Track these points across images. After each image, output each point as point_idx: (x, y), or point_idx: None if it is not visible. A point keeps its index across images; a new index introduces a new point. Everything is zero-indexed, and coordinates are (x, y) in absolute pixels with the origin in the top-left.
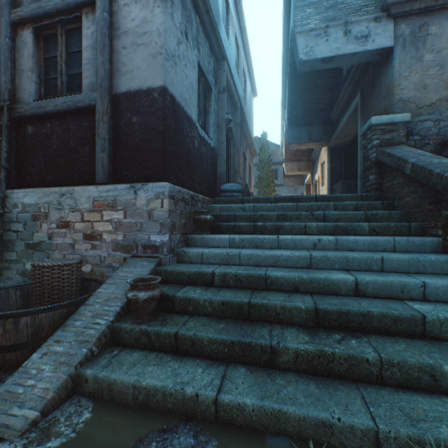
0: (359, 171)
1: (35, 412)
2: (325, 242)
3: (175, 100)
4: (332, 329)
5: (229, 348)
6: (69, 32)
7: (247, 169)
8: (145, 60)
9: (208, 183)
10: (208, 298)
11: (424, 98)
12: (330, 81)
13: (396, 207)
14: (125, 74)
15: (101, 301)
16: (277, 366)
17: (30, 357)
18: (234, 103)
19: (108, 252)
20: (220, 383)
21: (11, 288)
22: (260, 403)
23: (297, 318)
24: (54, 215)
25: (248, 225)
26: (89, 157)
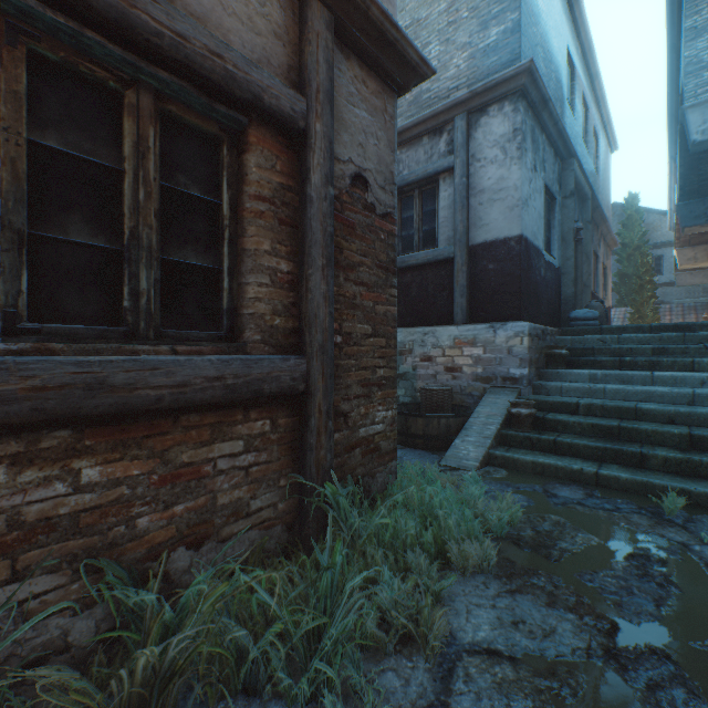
0: None
1: (477, 463)
2: None
3: (527, 241)
4: (707, 452)
5: (601, 452)
6: (423, 193)
7: (599, 272)
8: (501, 213)
9: (552, 311)
10: (576, 420)
11: None
12: None
13: None
14: (481, 227)
15: (483, 416)
16: (646, 467)
17: (454, 441)
18: (581, 195)
19: (468, 382)
20: (597, 467)
21: (402, 405)
22: (631, 476)
23: (669, 440)
24: (418, 351)
25: (612, 360)
26: (446, 301)
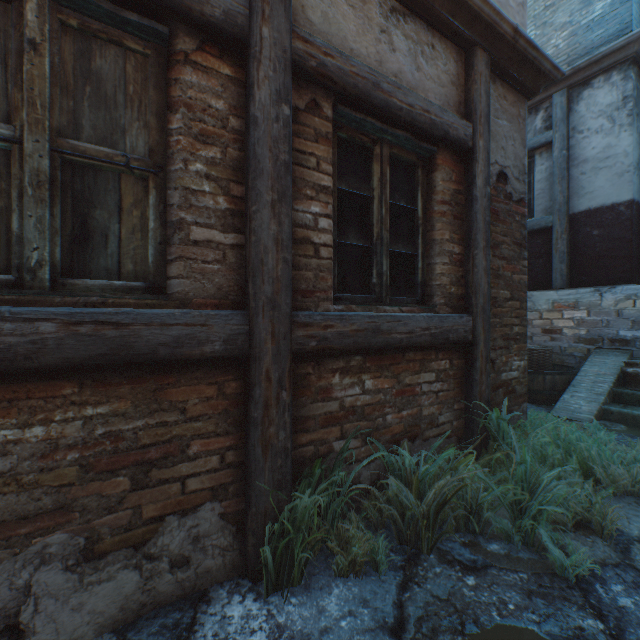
0: None
1: (591, 416)
2: None
3: (638, 204)
4: None
5: None
6: None
7: None
8: (607, 180)
9: None
10: None
11: None
12: None
13: None
14: (583, 196)
15: (591, 375)
16: None
17: (561, 396)
18: None
19: (568, 344)
20: None
21: None
22: None
23: None
24: None
25: None
26: (542, 267)
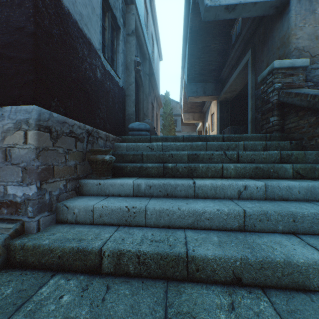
0: (250, 116)
1: None
2: (253, 189)
3: (61, 2)
4: None
5: None
6: None
7: (155, 116)
8: None
9: (116, 121)
10: None
11: (317, 48)
12: (221, 46)
13: (304, 147)
14: None
15: None
16: None
17: None
18: (143, 53)
19: None
20: None
21: None
22: None
23: None
24: None
25: (157, 167)
26: None
